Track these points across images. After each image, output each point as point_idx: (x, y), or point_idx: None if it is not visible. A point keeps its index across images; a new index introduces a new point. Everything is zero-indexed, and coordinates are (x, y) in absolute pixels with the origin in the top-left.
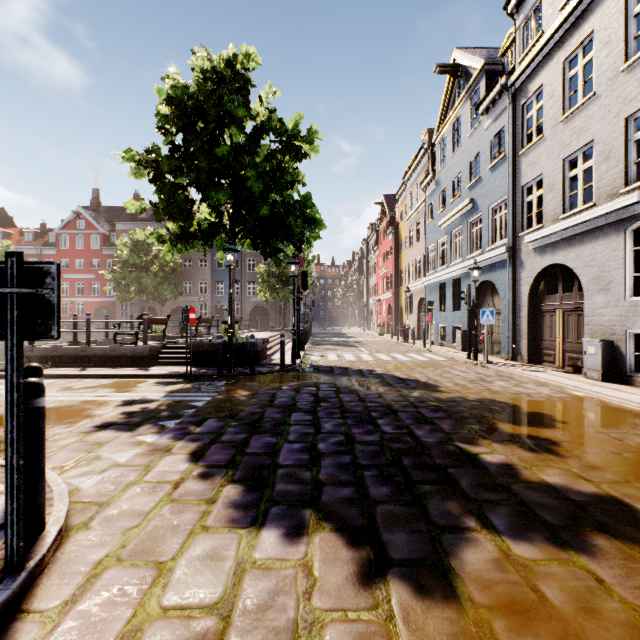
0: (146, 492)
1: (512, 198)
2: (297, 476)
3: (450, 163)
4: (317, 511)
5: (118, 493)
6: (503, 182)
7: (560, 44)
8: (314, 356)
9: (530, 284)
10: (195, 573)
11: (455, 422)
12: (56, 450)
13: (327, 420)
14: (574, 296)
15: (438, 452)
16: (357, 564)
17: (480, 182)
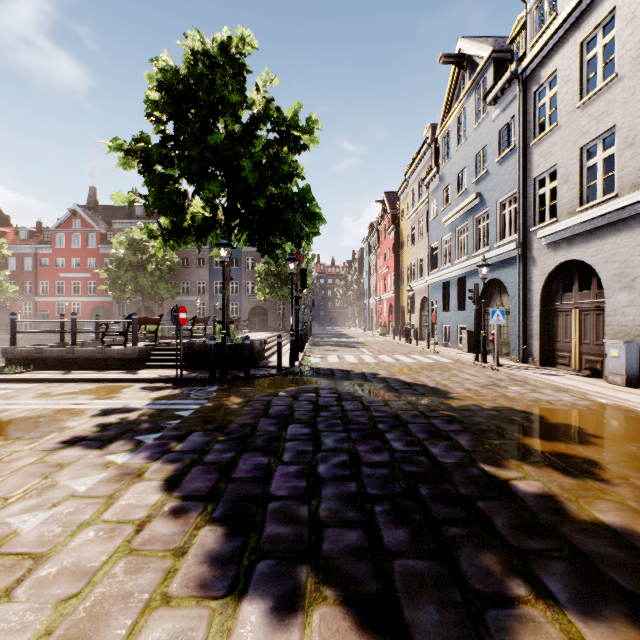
0: (100, 538)
1: (523, 191)
2: (292, 513)
3: (455, 157)
4: (316, 569)
5: (64, 539)
6: (513, 175)
7: (577, 25)
8: (314, 358)
9: (543, 282)
10: None
11: (474, 436)
12: (6, 474)
13: (328, 434)
14: (592, 294)
15: (460, 477)
16: None
17: (487, 176)
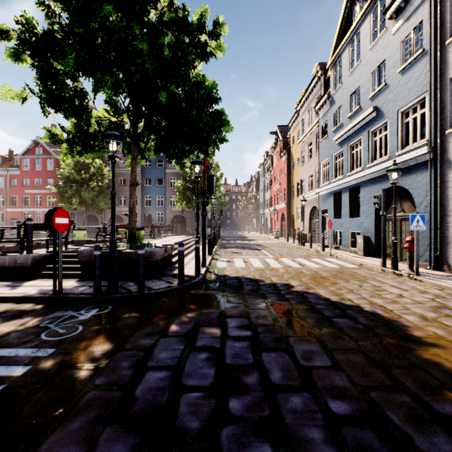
0: None
1: (434, 94)
2: None
3: (347, 81)
4: None
5: None
6: (420, 80)
7: None
8: (221, 262)
9: None
10: None
11: None
12: None
13: None
14: None
15: None
16: None
17: (386, 88)
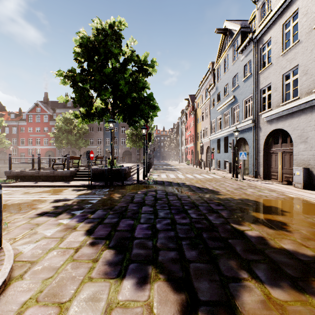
0: (59, 254)
1: (255, 95)
2: (144, 244)
3: (223, 78)
4: (156, 267)
5: (43, 255)
6: (250, 87)
7: (280, 16)
8: (154, 175)
9: (264, 139)
10: (81, 311)
11: (229, 212)
12: (13, 228)
13: (161, 210)
14: (288, 145)
15: (222, 229)
16: (180, 304)
17: (238, 87)
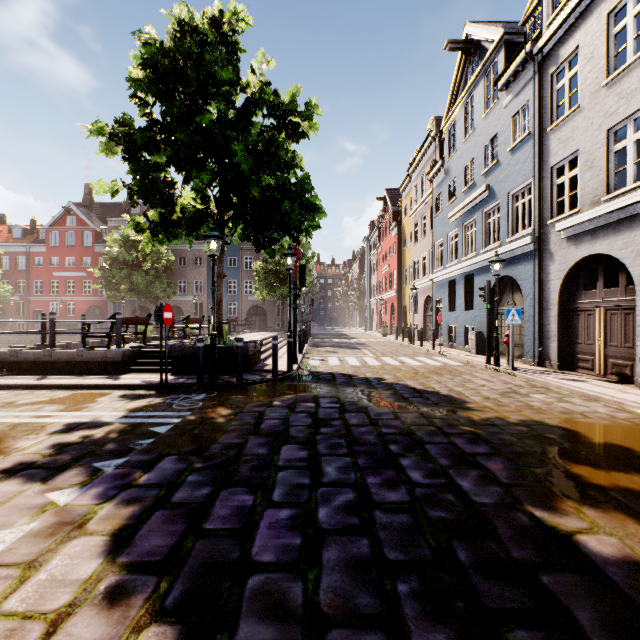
0: None
1: (538, 181)
2: (279, 596)
3: (462, 149)
4: None
5: None
6: (527, 164)
7: None
8: (313, 360)
9: (562, 279)
10: None
11: (509, 463)
12: None
13: (329, 459)
14: (620, 292)
15: (507, 529)
16: None
17: (498, 166)
